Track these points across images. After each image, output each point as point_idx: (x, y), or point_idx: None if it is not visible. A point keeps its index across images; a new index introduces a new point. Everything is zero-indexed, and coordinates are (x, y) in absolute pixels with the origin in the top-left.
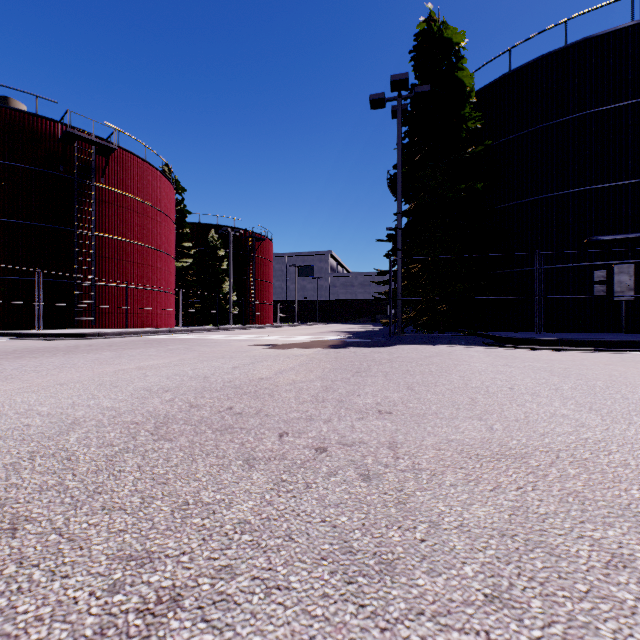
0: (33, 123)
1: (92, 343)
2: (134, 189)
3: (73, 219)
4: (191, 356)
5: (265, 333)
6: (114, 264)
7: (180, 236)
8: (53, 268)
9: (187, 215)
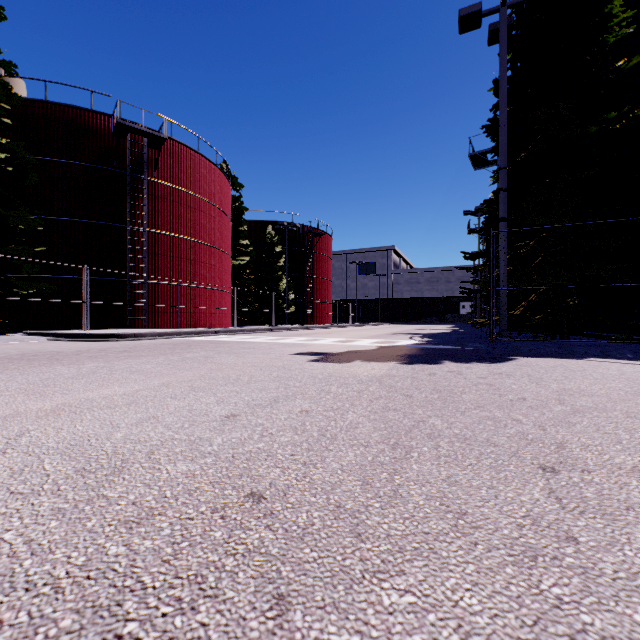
0: (88, 119)
1: (112, 346)
2: (187, 183)
3: (126, 215)
4: (190, 375)
5: (321, 335)
6: (167, 261)
7: (237, 234)
8: (107, 266)
9: (244, 212)
